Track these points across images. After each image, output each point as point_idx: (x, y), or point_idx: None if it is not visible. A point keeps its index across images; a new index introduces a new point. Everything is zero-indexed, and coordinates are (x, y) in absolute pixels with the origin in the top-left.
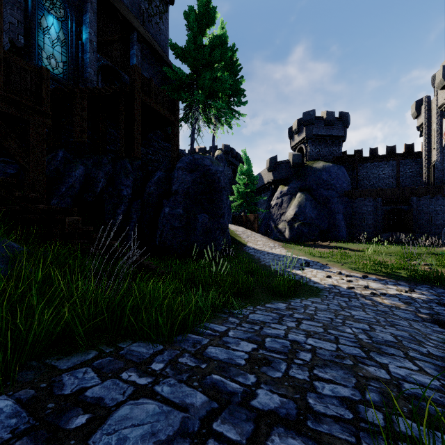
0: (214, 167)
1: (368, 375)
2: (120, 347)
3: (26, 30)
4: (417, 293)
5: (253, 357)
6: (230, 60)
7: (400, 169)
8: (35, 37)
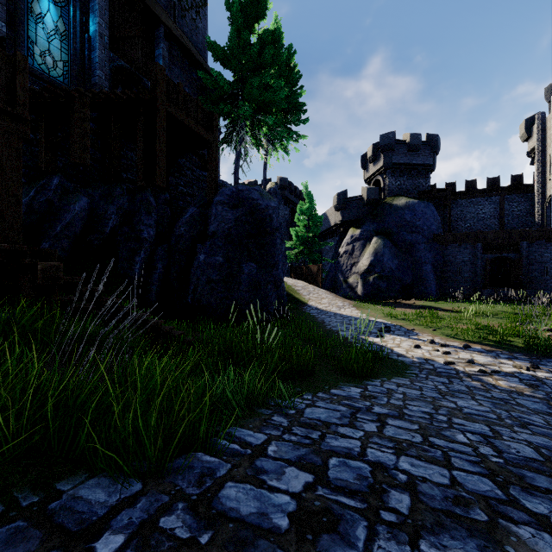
0: (264, 202)
1: None
2: (57, 490)
3: (10, 16)
4: (543, 371)
5: (305, 508)
6: (286, 66)
7: (504, 207)
8: (23, 26)
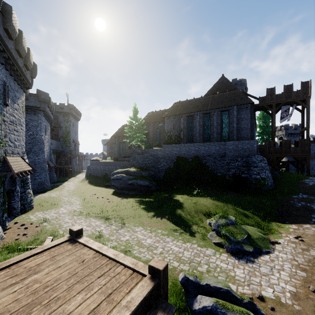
0: None
1: None
2: None
3: None
4: None
5: None
6: None
7: None
8: None
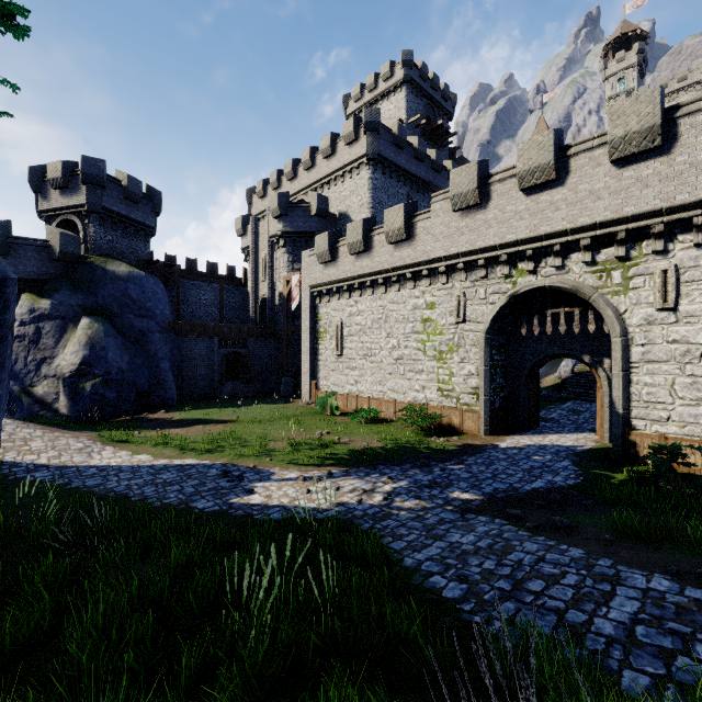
0: None
1: (693, 606)
2: None
3: None
4: (398, 480)
5: None
6: None
7: (224, 296)
8: None
